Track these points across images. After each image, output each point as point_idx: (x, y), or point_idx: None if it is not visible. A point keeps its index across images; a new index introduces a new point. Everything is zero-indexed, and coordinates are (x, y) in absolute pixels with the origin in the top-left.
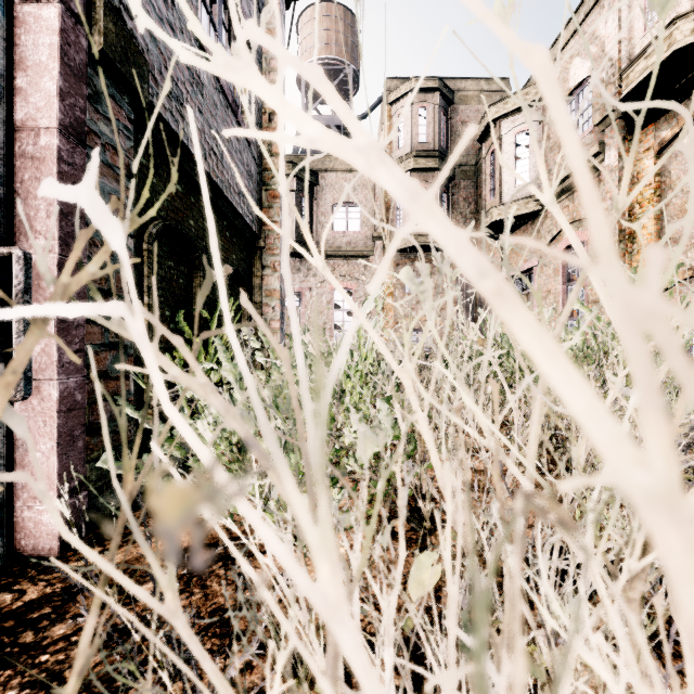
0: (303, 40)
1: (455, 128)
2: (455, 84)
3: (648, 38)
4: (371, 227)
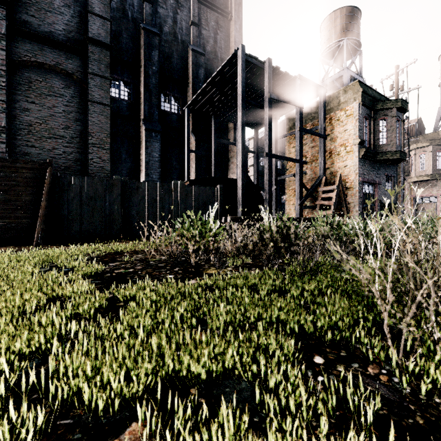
0: None
1: None
2: None
3: None
4: None
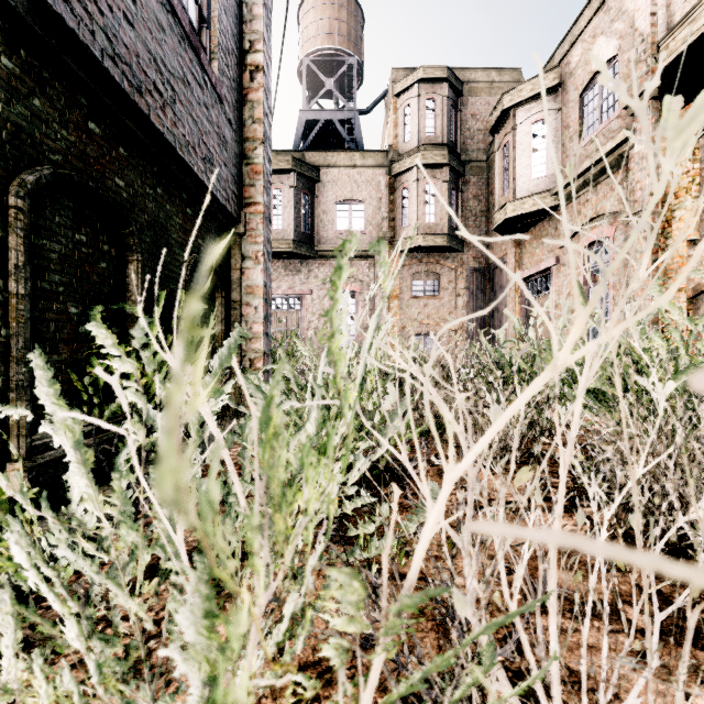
0: (304, 30)
1: (465, 121)
2: (465, 74)
3: (692, 2)
4: (376, 226)
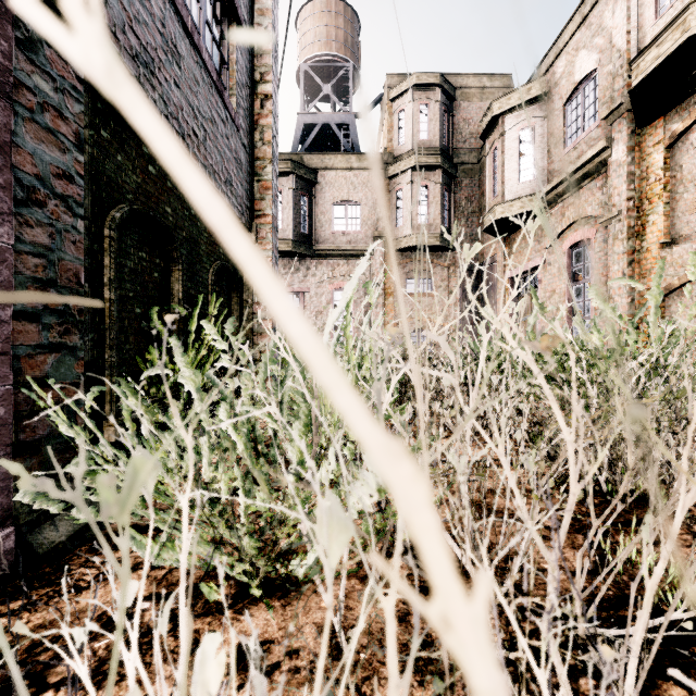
0: (302, 36)
1: (457, 125)
2: (457, 80)
3: (660, 26)
4: (371, 226)
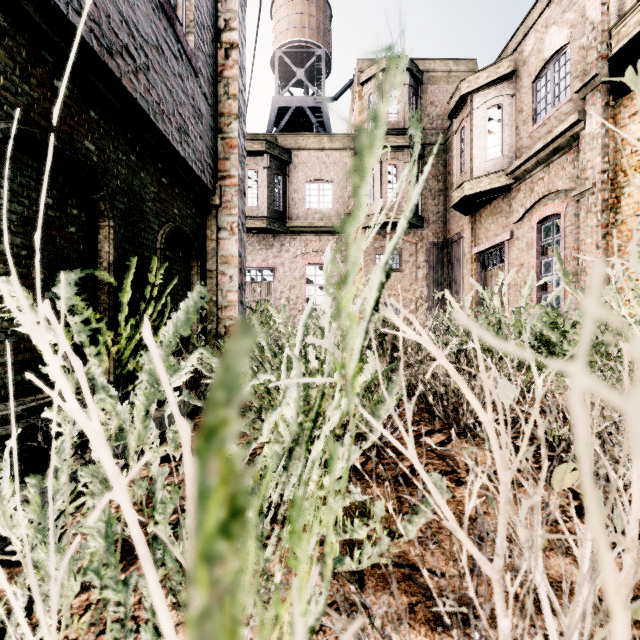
0: (276, 24)
1: (425, 108)
2: (425, 64)
3: None
4: (342, 203)
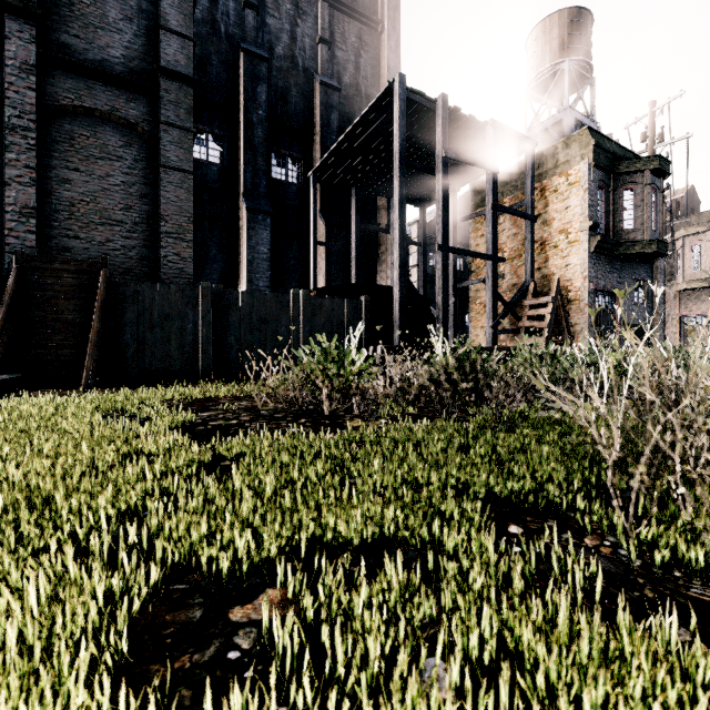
0: None
1: None
2: None
3: None
4: None
